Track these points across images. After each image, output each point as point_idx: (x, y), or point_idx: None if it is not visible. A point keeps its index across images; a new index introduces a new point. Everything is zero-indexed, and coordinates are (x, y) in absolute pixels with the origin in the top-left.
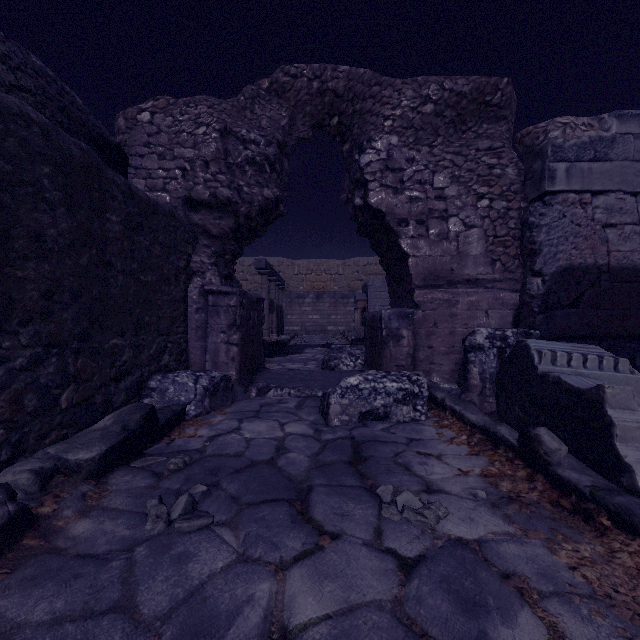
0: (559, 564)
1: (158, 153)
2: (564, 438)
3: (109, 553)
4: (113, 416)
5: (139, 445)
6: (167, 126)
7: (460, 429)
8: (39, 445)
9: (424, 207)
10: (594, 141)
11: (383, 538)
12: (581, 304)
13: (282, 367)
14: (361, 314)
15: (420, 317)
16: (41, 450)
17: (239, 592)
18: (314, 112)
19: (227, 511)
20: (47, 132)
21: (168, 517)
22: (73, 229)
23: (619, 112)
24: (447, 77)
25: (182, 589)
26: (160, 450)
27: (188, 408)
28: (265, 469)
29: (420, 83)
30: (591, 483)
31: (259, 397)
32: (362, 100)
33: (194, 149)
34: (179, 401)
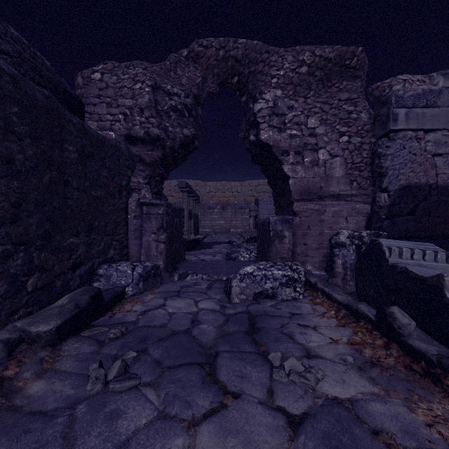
0: (417, 421)
1: (106, 102)
2: (410, 314)
3: (56, 410)
4: (69, 296)
5: (88, 318)
6: (113, 83)
7: (329, 306)
8: (9, 320)
9: (300, 142)
10: (426, 93)
11: (274, 397)
12: (416, 212)
13: (197, 258)
14: (254, 220)
15: (298, 222)
16: (11, 324)
17: (158, 447)
18: (220, 73)
19: (152, 373)
20: (16, 81)
21: (105, 379)
22: (37, 155)
23: (444, 71)
24: (317, 47)
25: (111, 444)
26: (104, 322)
27: (127, 289)
28: (182, 337)
29: (298, 51)
30: (437, 352)
31: (180, 280)
32: (255, 64)
33: (133, 99)
34: (120, 284)
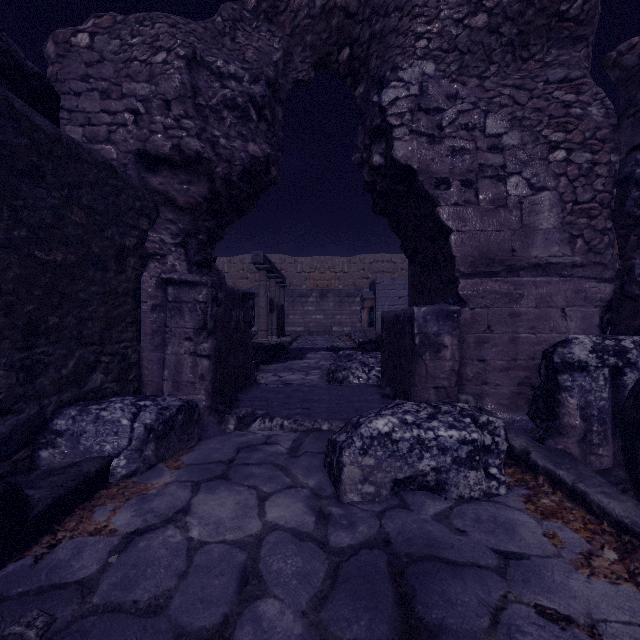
0: None
1: (100, 90)
2: None
3: None
4: None
5: None
6: (112, 52)
7: (589, 527)
8: None
9: (472, 162)
10: None
11: None
12: None
13: (278, 378)
14: (368, 314)
15: (467, 317)
16: None
17: None
18: (317, 43)
19: None
20: None
21: None
22: None
23: None
24: None
25: None
26: (7, 584)
27: (114, 464)
28: None
29: None
30: None
31: (239, 431)
32: (383, 16)
33: (150, 84)
34: (101, 452)
